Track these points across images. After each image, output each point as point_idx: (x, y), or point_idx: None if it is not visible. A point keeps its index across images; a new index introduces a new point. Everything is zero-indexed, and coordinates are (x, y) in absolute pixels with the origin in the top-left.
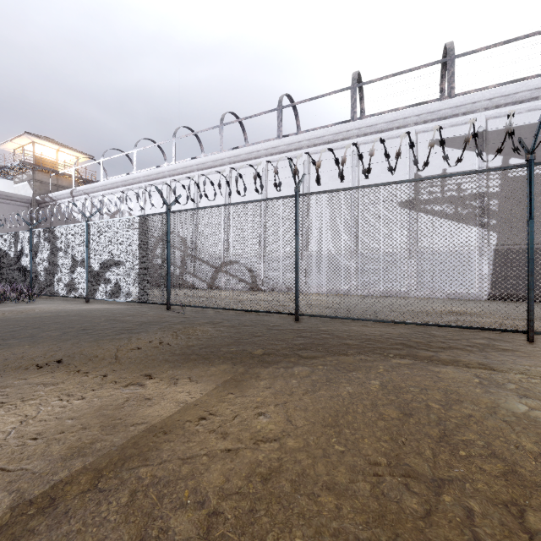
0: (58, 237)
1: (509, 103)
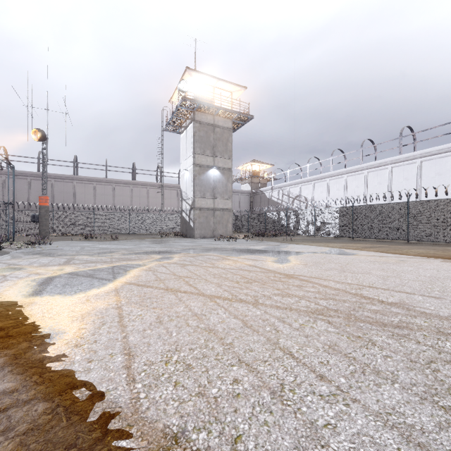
0: (300, 214)
1: None
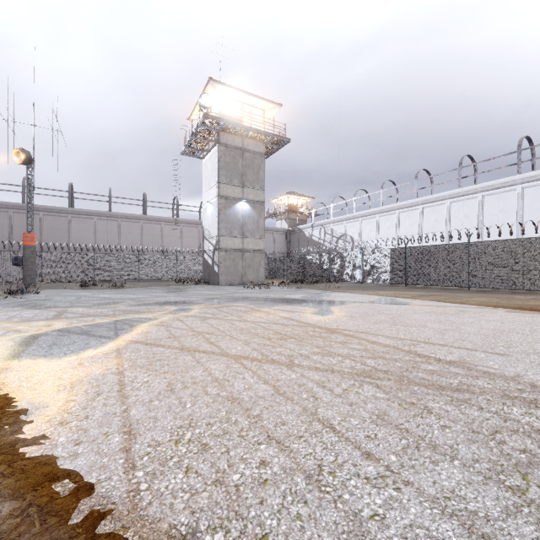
0: (345, 256)
1: None
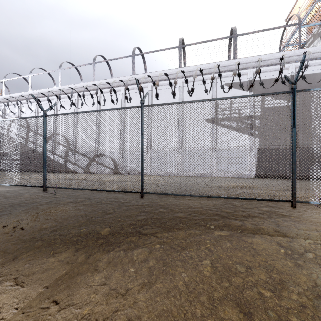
0: None
1: (265, 65)
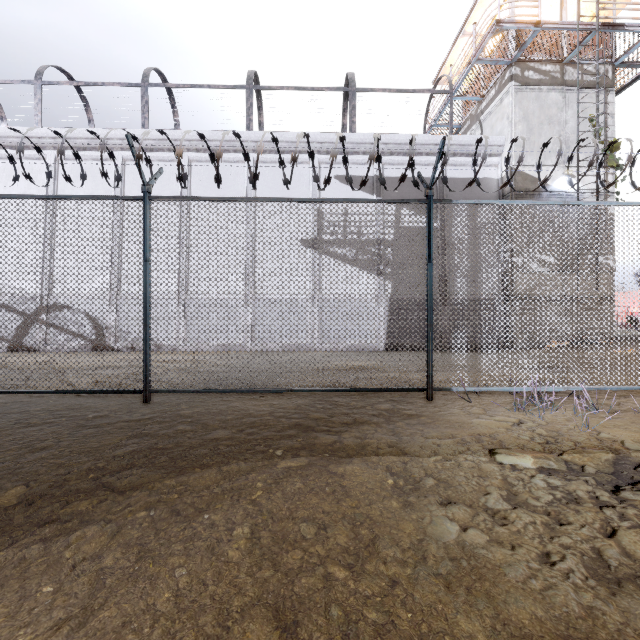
0: None
1: (401, 153)
